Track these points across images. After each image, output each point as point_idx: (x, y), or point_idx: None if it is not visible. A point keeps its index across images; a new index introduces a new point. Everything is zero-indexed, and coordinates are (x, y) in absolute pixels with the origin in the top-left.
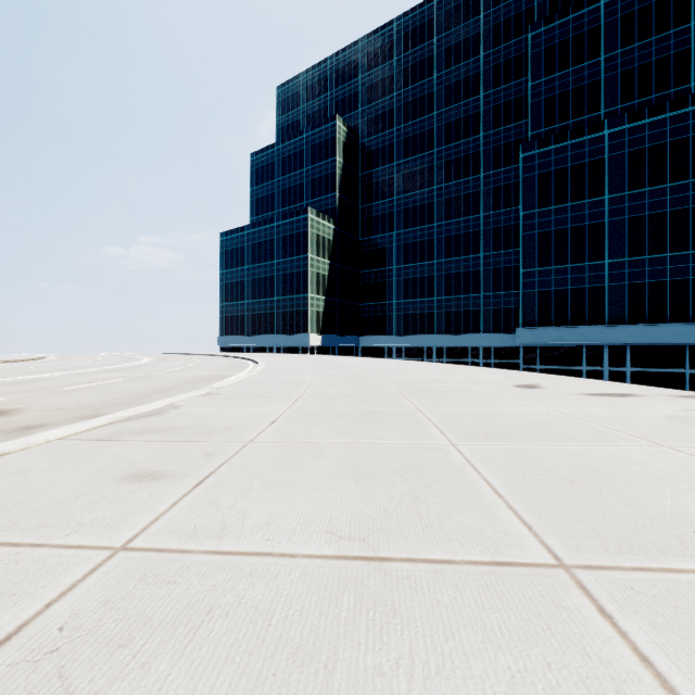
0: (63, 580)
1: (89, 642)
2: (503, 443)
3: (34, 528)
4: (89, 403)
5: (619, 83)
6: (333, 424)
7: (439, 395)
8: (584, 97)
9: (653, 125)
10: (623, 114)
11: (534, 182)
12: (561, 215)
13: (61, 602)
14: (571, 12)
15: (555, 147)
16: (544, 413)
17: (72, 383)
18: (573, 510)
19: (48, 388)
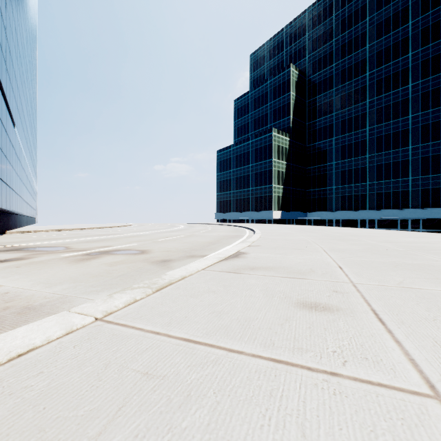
0: None
1: None
2: None
3: (296, 349)
4: (180, 248)
5: None
6: (401, 272)
7: None
8: None
9: None
10: None
11: None
12: None
13: None
14: None
15: None
16: None
17: (159, 237)
18: None
19: (150, 239)
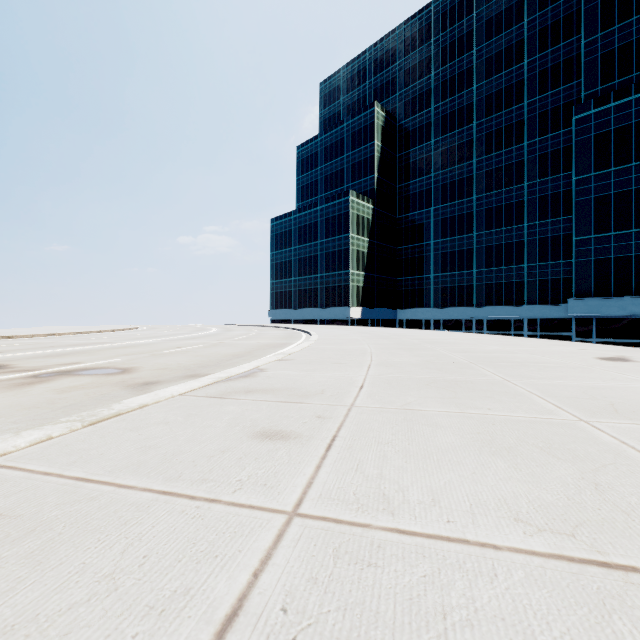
0: (255, 545)
1: (325, 635)
2: None
3: (200, 481)
4: (185, 364)
5: None
6: (424, 391)
7: (517, 366)
8: None
9: None
10: None
11: (590, 145)
12: (623, 177)
13: (266, 573)
14: None
15: (615, 104)
16: None
17: (165, 348)
18: None
19: (149, 351)
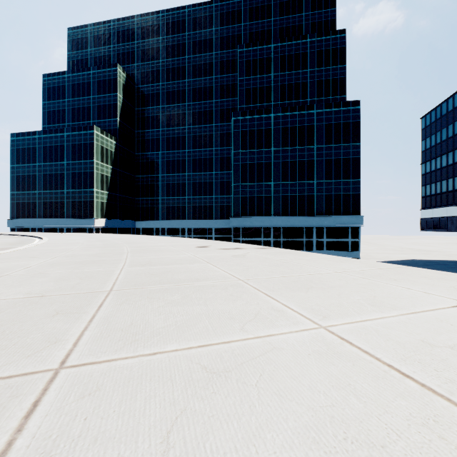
0: None
1: None
2: (146, 267)
3: None
4: None
5: (279, 90)
6: (67, 266)
7: (148, 252)
8: (264, 93)
9: (291, 116)
10: (279, 107)
11: (239, 135)
12: (252, 155)
13: None
14: (258, 45)
15: (249, 117)
16: (187, 256)
17: None
18: (138, 281)
19: None
